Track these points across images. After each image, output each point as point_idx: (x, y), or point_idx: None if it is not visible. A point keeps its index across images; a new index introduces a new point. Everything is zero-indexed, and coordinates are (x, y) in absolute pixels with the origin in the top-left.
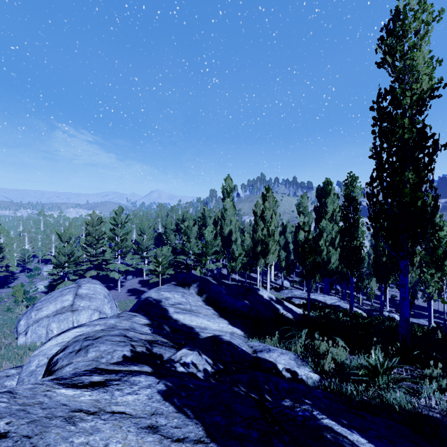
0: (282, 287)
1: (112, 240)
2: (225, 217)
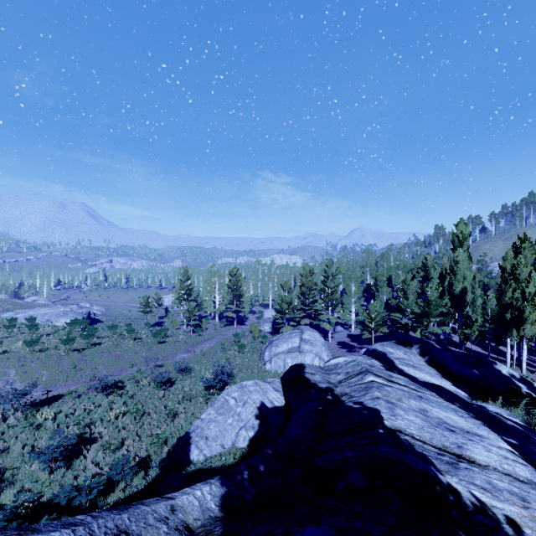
0: None
1: (324, 292)
2: (456, 271)
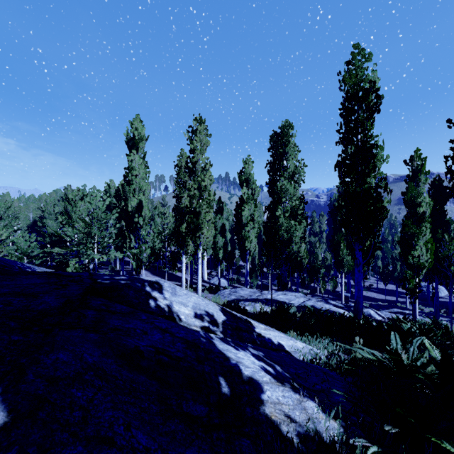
0: (219, 286)
1: None
2: (132, 181)
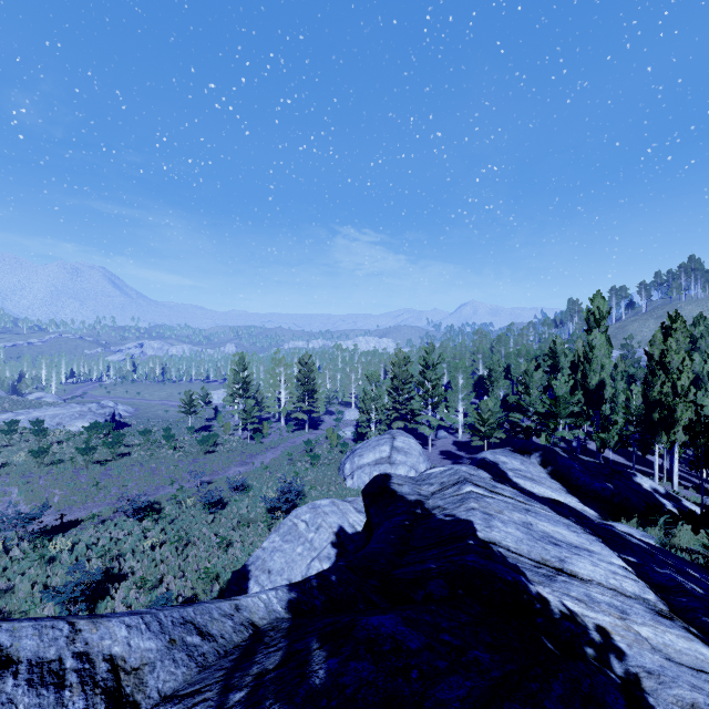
0: None
1: (422, 386)
2: (592, 359)
